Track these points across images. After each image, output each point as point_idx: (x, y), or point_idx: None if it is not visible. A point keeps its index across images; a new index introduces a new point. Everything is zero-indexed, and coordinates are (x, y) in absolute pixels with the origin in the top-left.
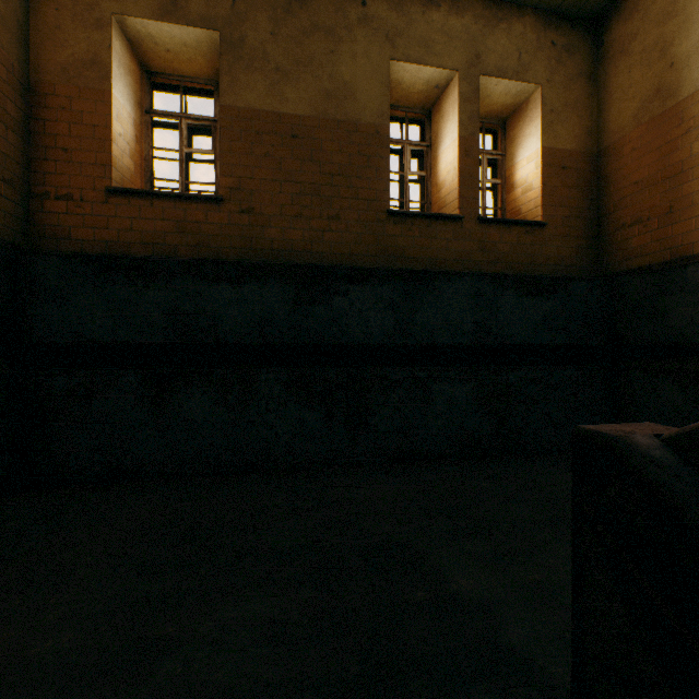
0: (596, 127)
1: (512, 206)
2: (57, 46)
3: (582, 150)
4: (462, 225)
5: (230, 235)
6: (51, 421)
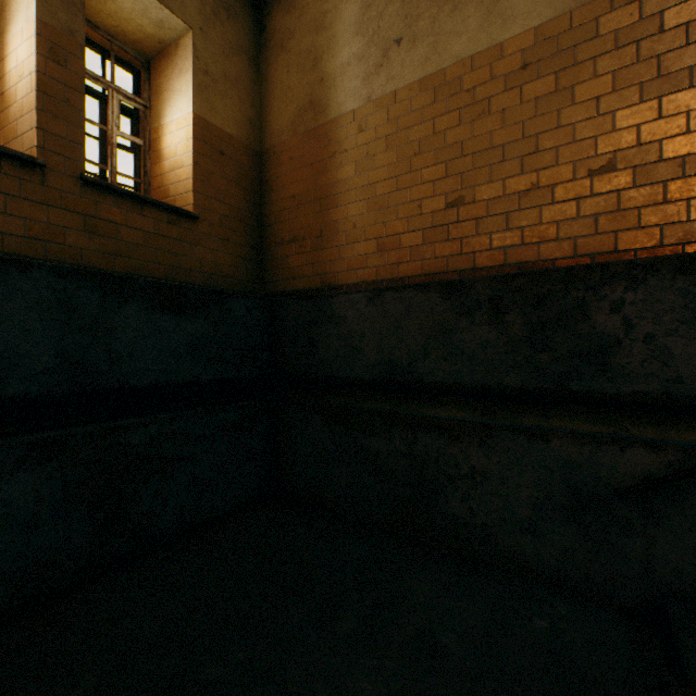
0: (260, 122)
1: (160, 183)
2: None
3: (245, 141)
4: (46, 178)
5: None
6: None
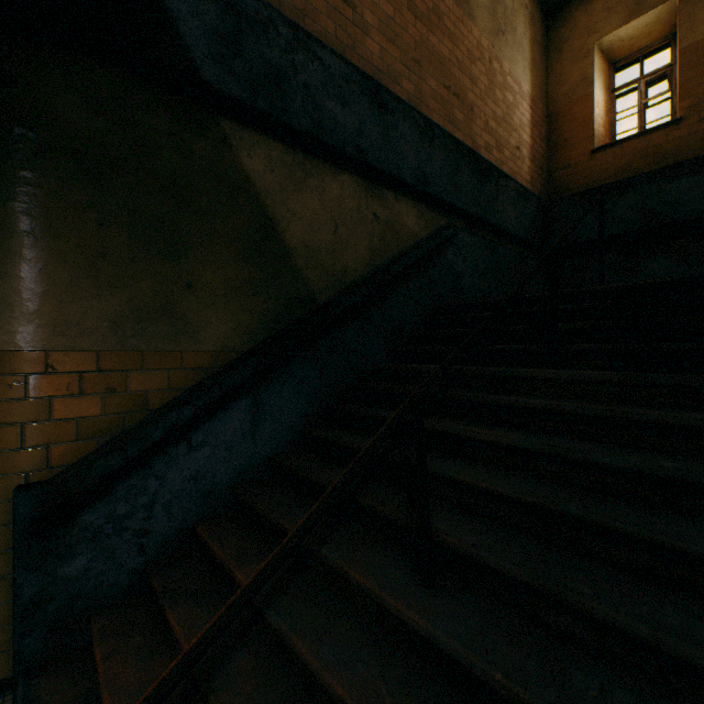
0: None
1: None
2: (560, 85)
3: None
4: None
5: (688, 143)
6: (563, 287)
